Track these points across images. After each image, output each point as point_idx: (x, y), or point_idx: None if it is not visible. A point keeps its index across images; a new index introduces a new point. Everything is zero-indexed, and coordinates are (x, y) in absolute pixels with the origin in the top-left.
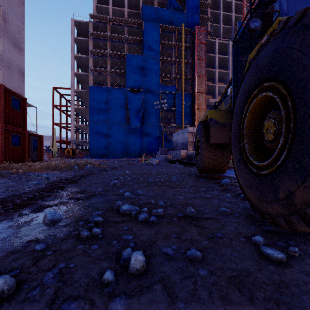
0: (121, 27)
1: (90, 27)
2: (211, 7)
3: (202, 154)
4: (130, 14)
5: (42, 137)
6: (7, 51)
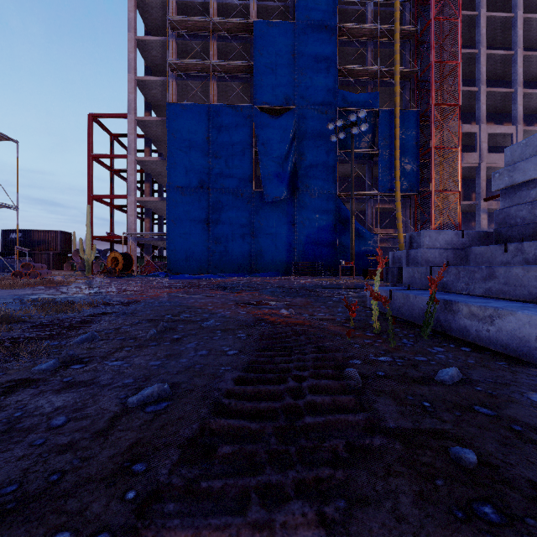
0: None
1: None
2: None
3: None
4: None
5: None
6: None
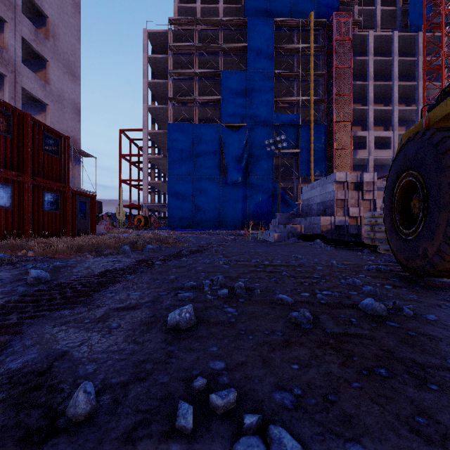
0: (214, 32)
1: (170, 38)
2: None
3: (447, 221)
4: (226, 12)
5: (94, 198)
6: (56, 79)
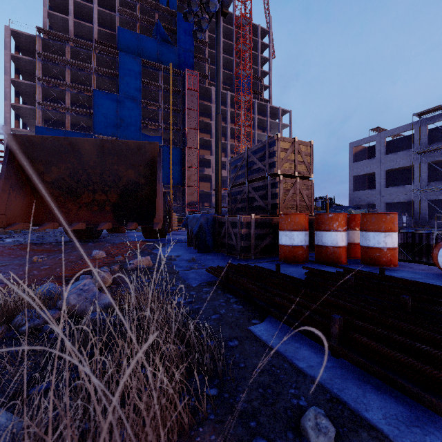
0: (87, 52)
1: (38, 44)
2: (211, 45)
3: None
4: (101, 33)
5: None
6: None
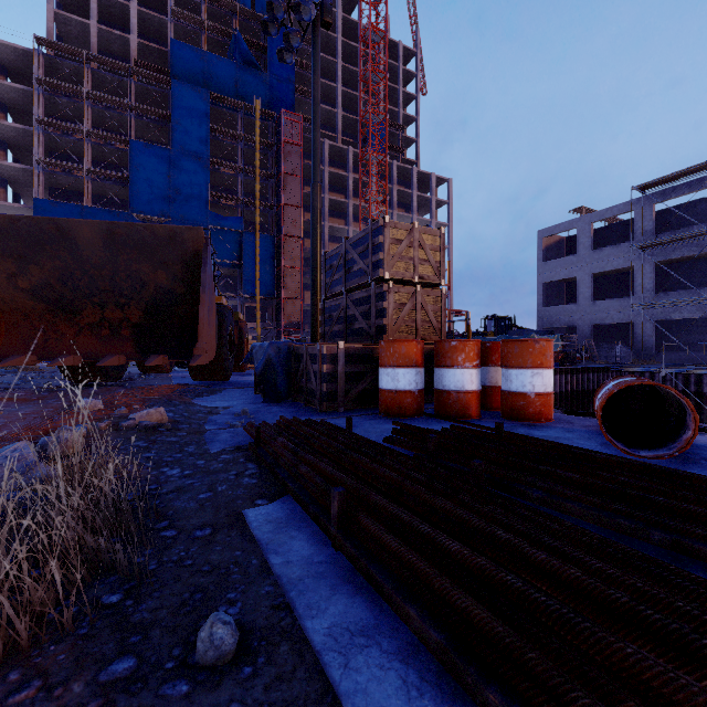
0: (120, 79)
1: (38, 65)
2: (324, 72)
3: None
4: (144, 48)
5: None
6: None
